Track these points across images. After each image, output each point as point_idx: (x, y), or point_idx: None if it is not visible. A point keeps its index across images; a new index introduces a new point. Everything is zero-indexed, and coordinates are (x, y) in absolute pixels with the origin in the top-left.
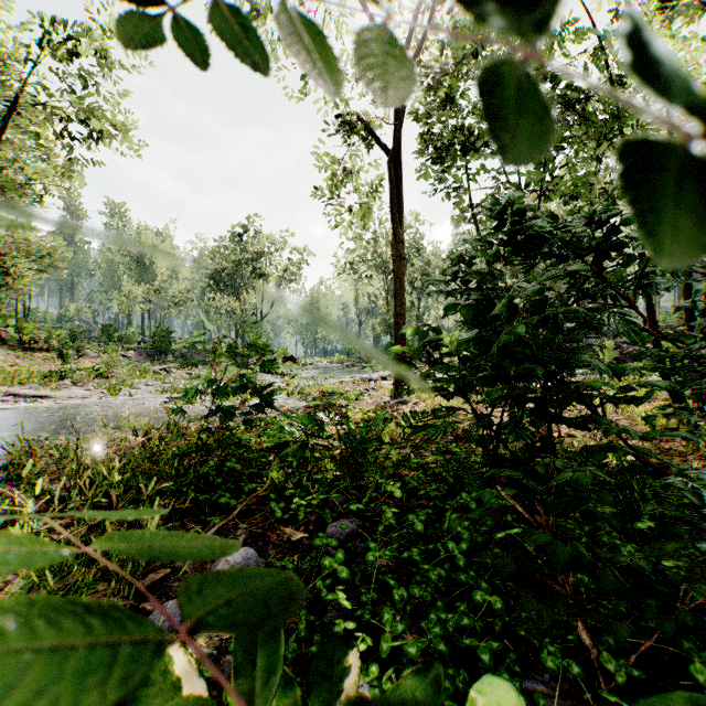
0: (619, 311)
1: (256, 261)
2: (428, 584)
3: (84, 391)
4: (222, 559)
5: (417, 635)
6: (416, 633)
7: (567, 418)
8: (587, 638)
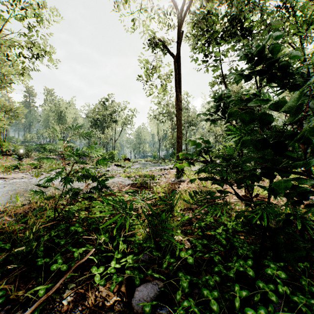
0: None
1: (112, 115)
2: None
3: (24, 175)
4: None
5: None
6: None
7: None
8: None
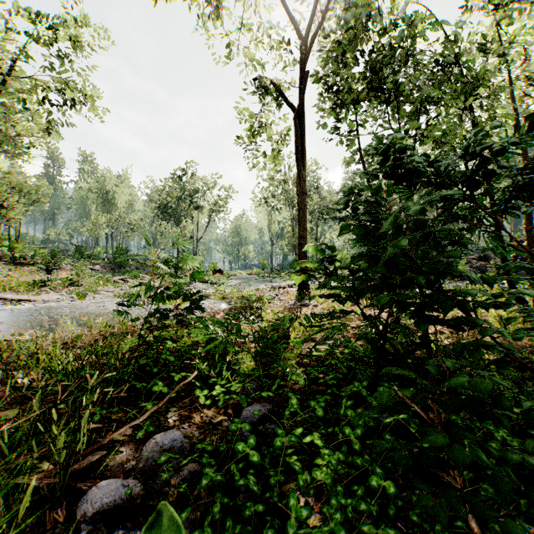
0: (487, 231)
1: (193, 197)
2: (328, 466)
3: (58, 296)
4: (152, 441)
5: (319, 515)
6: (318, 512)
7: (445, 321)
8: (475, 525)
